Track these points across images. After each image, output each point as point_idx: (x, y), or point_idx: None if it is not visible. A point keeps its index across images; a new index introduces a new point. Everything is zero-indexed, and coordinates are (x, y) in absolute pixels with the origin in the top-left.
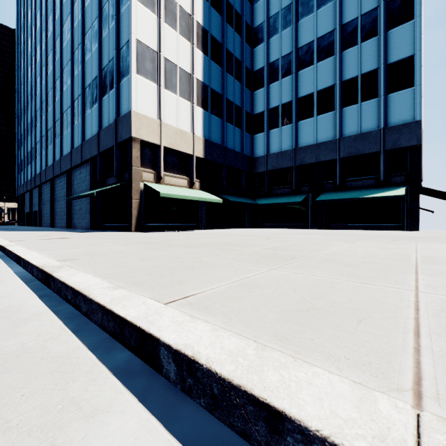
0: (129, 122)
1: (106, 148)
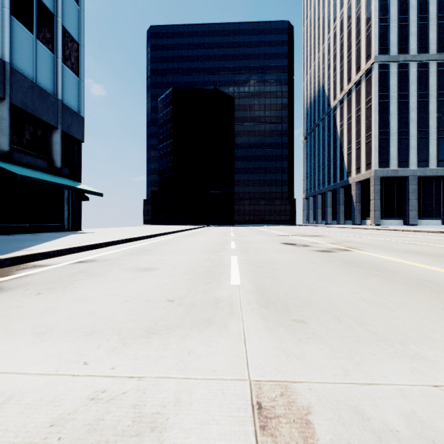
0: (82, 127)
1: (35, 114)
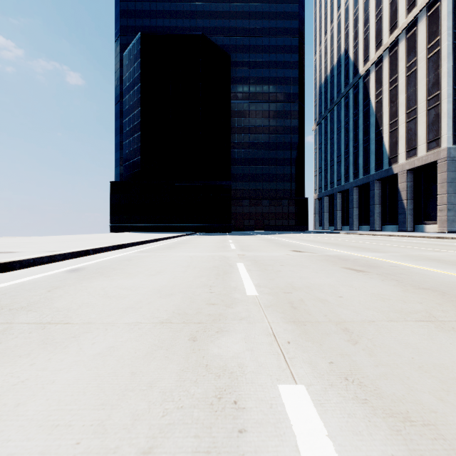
0: None
1: None
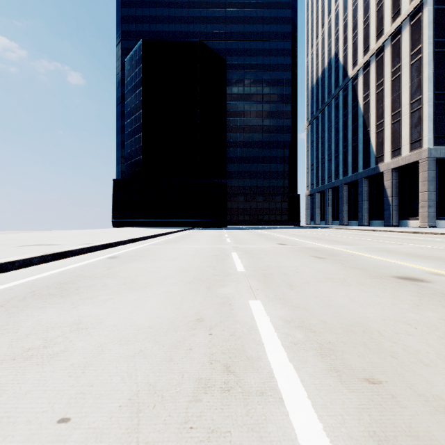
0: None
1: None
